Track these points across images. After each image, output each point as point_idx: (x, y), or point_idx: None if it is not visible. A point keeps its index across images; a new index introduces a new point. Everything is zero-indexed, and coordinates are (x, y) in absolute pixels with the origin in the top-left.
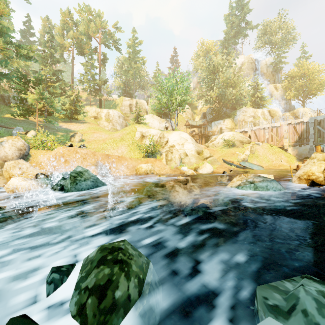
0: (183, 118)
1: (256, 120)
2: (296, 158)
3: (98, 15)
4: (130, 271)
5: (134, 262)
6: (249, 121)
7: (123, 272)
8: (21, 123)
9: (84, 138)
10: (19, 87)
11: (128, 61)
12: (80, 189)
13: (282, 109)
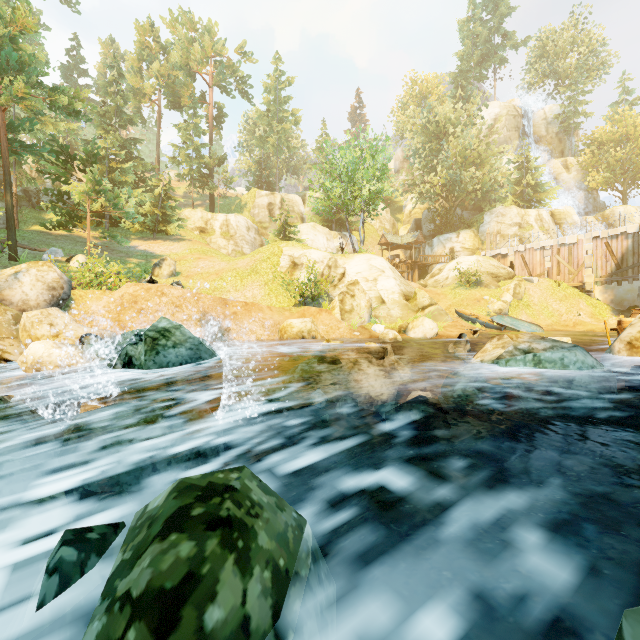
0: (375, 229)
1: (525, 232)
2: (611, 309)
3: (207, 31)
4: (251, 551)
5: (265, 524)
6: (509, 233)
7: (232, 552)
8: (60, 241)
9: (180, 270)
10: (55, 169)
11: (266, 118)
12: (166, 363)
13: (579, 209)
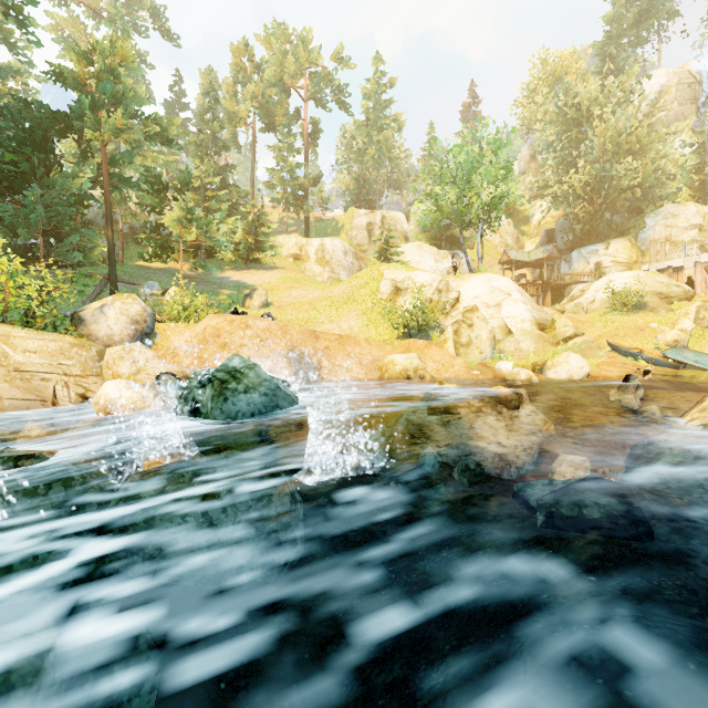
0: (494, 246)
1: None
2: None
3: (302, 41)
4: None
5: None
6: (684, 239)
7: None
8: (158, 275)
9: (271, 301)
10: (150, 200)
11: (365, 128)
12: (234, 413)
13: None
